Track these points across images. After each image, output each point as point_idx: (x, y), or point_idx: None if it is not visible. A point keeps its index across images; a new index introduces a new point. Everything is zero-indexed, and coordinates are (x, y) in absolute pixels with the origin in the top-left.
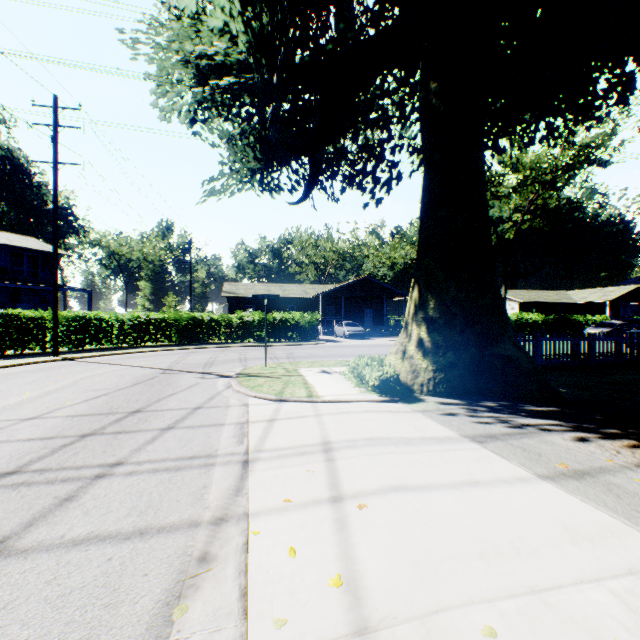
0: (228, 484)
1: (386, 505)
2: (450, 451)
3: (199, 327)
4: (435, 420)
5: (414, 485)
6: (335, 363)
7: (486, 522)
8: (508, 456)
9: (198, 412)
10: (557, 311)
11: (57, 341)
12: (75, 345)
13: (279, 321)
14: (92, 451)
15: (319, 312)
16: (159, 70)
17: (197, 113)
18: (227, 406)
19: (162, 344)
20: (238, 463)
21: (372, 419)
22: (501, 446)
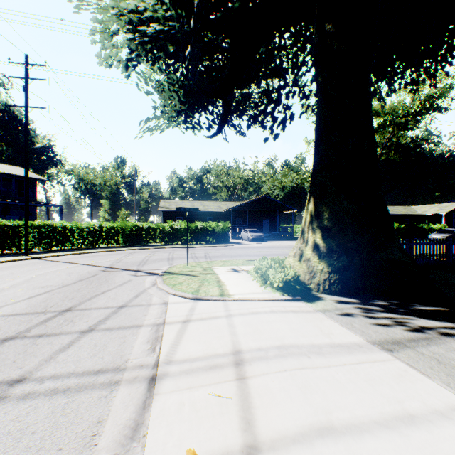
0: (126, 417)
1: None
2: (364, 364)
3: (140, 233)
4: (337, 322)
5: (341, 424)
6: (242, 262)
7: None
8: (427, 371)
9: (121, 311)
10: (405, 221)
11: (28, 244)
12: (44, 247)
13: (200, 228)
14: (1, 361)
15: (230, 222)
16: (99, 23)
17: (130, 59)
18: (148, 304)
19: (112, 246)
20: (144, 381)
21: (279, 321)
22: (413, 356)
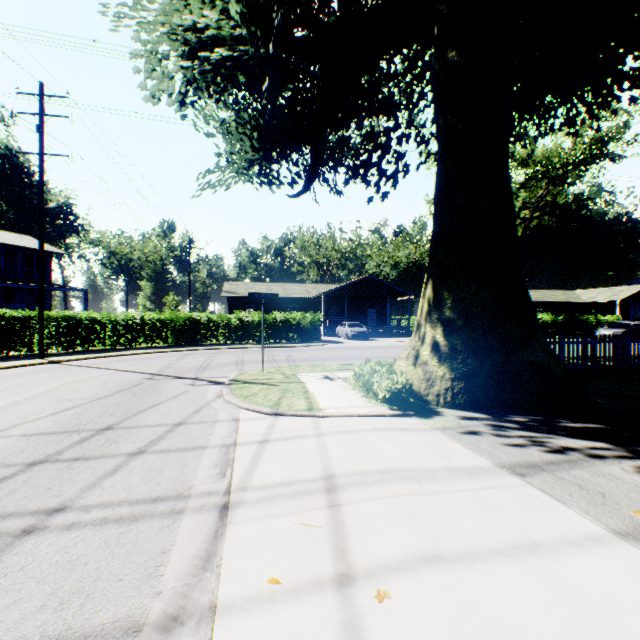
0: (195, 547)
1: (417, 594)
2: (487, 490)
3: (196, 328)
4: (459, 442)
5: (451, 552)
6: (338, 367)
7: (572, 630)
8: (563, 498)
9: (178, 430)
10: (565, 311)
11: (43, 343)
12: (65, 347)
13: (280, 321)
14: (33, 488)
15: (321, 312)
16: (144, 45)
17: (186, 93)
18: (214, 421)
19: (158, 345)
20: (214, 509)
21: (384, 441)
22: (550, 481)
